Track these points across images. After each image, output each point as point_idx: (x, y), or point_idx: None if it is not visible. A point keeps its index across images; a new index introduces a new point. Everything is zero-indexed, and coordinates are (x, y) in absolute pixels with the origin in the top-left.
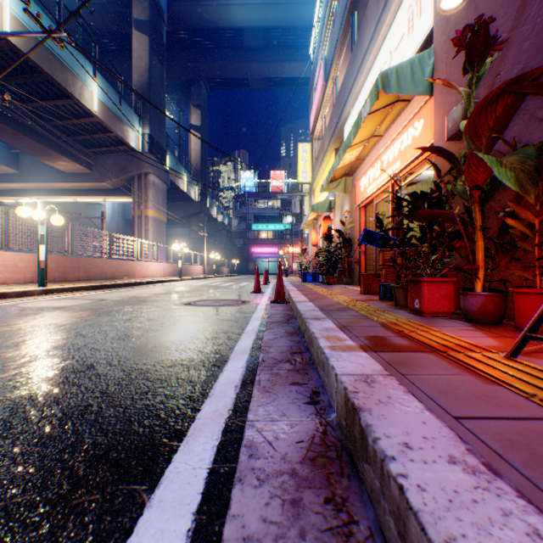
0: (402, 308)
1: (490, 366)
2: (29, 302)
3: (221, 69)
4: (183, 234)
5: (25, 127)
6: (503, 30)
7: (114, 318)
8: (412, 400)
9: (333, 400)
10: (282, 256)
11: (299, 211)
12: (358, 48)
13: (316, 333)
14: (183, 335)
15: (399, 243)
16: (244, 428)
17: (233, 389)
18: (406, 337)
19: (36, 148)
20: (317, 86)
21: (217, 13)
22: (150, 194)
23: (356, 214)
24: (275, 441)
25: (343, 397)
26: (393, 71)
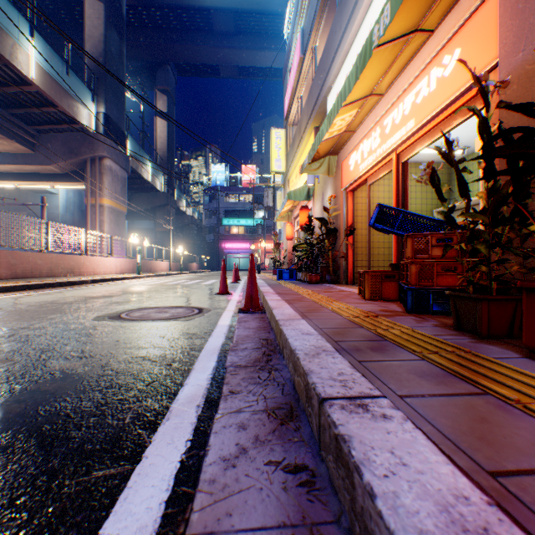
0: (481, 337)
1: None
2: None
3: (189, 53)
4: (150, 228)
5: None
6: None
7: None
8: None
9: None
10: (253, 252)
11: (271, 205)
12: None
13: None
14: None
15: (492, 213)
16: None
17: None
18: None
19: None
20: (293, 63)
21: None
22: (106, 181)
23: (342, 200)
24: None
25: None
26: None
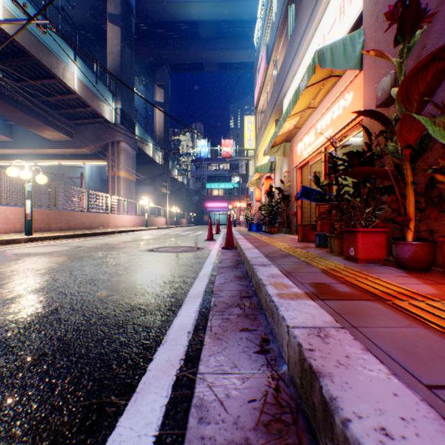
0: (337, 255)
1: (440, 317)
2: (15, 249)
3: (180, 56)
4: (149, 192)
5: (17, 102)
6: (429, 7)
7: (85, 263)
8: (373, 360)
9: (285, 352)
10: (231, 210)
11: (245, 173)
12: (295, 34)
13: (263, 279)
14: (144, 279)
15: (335, 198)
16: (195, 381)
17: (186, 336)
18: (348, 284)
19: (27, 119)
20: (260, 68)
21: (177, 8)
22: (122, 158)
23: (293, 174)
24: (226, 400)
25: (297, 354)
26: (328, 49)
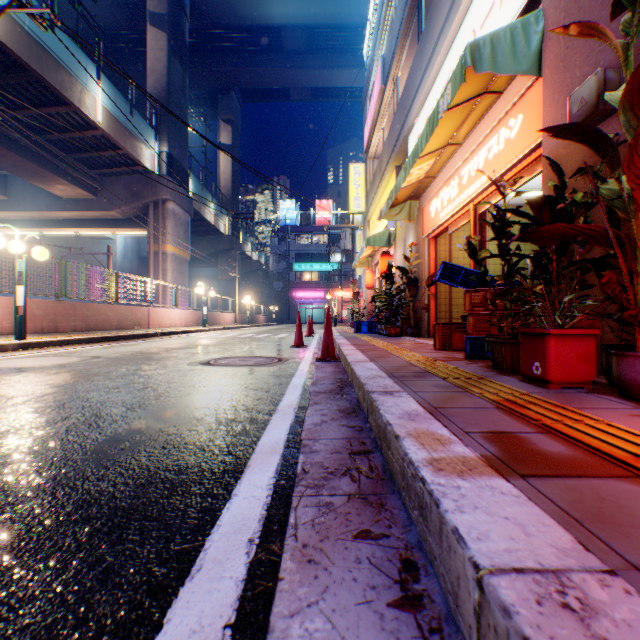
0: (506, 372)
1: None
2: None
3: (256, 77)
4: (211, 275)
5: (11, 141)
6: None
7: (94, 386)
8: None
9: (466, 623)
10: (329, 302)
11: (350, 247)
12: (428, 34)
13: (394, 424)
14: (184, 416)
15: (504, 279)
16: None
17: (244, 552)
18: (555, 434)
19: (27, 167)
20: (373, 92)
21: (251, 7)
22: (169, 226)
23: (424, 247)
24: None
25: None
26: (486, 41)
